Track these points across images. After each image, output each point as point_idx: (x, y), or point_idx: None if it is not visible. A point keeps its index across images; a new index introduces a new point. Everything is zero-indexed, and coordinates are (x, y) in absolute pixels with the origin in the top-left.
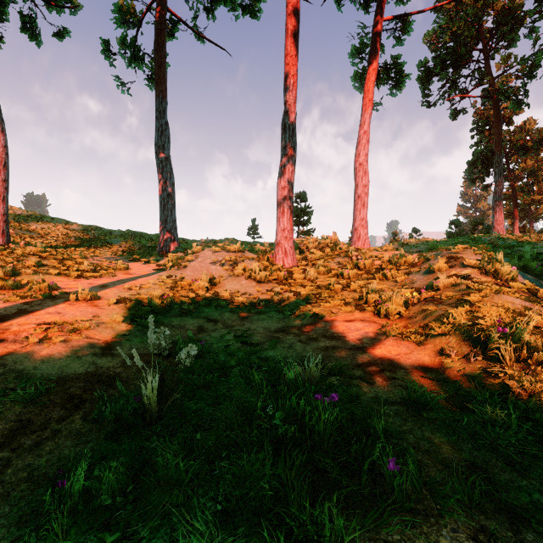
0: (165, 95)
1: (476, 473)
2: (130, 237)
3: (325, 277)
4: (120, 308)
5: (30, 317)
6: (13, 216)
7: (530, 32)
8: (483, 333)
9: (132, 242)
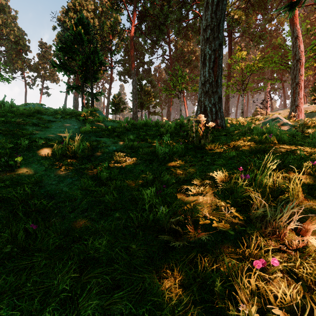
0: None
1: None
2: None
3: None
4: None
5: None
6: None
7: None
8: None
9: None
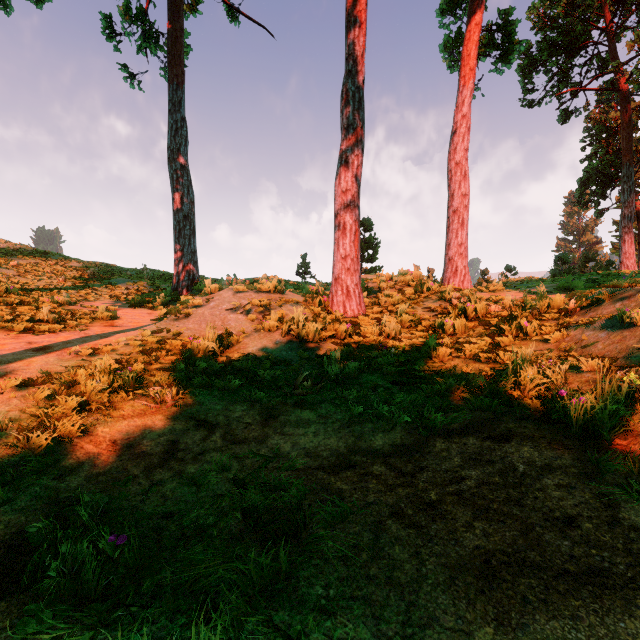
0: (181, 81)
1: None
2: (145, 277)
3: (412, 333)
4: (23, 398)
5: None
6: None
7: None
8: None
9: (144, 282)
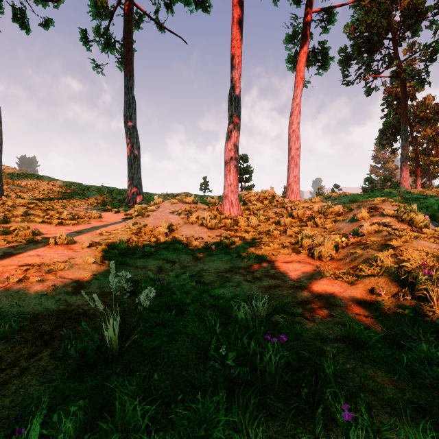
0: (132, 74)
1: (422, 415)
2: (103, 192)
3: (265, 225)
4: (92, 251)
5: (13, 259)
6: (7, 174)
7: (431, 24)
8: (409, 274)
9: (105, 195)
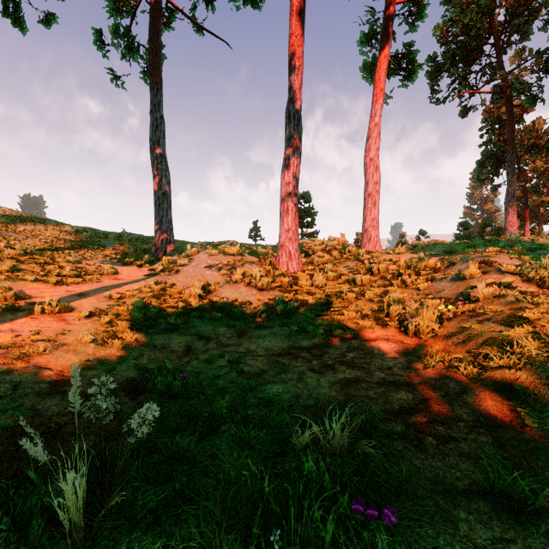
0: (160, 87)
1: None
2: (125, 240)
3: (334, 284)
4: (93, 323)
5: None
6: (0, 217)
7: (545, 25)
8: None
9: (127, 244)
